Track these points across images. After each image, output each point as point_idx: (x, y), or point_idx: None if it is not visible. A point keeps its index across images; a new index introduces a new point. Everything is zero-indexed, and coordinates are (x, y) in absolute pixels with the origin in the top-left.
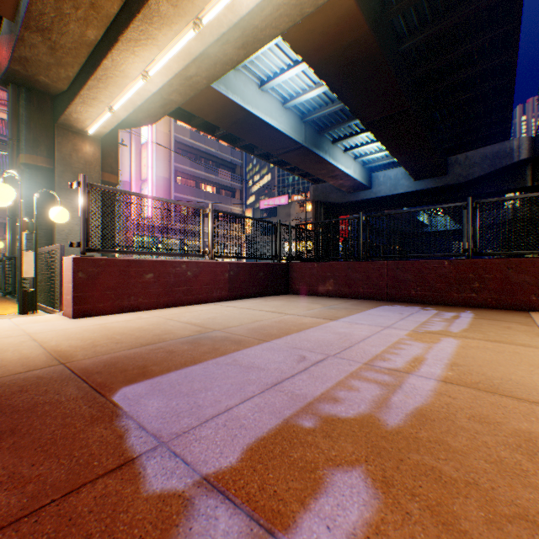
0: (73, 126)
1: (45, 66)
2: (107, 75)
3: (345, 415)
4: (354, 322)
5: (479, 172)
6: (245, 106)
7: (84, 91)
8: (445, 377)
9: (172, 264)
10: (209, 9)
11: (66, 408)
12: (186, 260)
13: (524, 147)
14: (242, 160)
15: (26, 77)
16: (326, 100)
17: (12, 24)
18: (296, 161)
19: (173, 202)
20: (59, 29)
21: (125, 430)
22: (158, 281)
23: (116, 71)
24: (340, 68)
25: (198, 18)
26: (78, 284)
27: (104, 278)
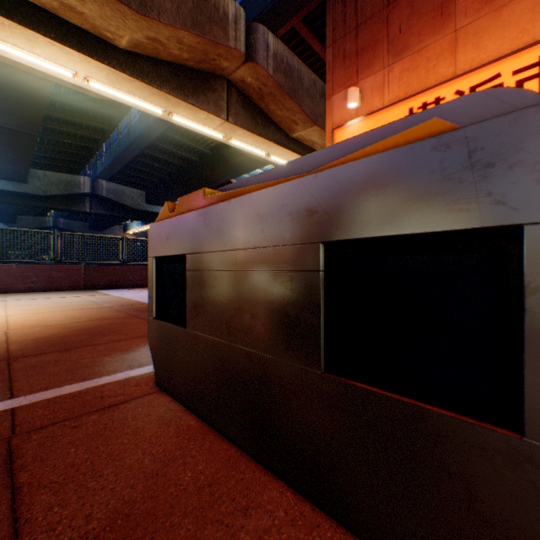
0: None
1: None
2: None
3: None
4: (122, 294)
5: (58, 191)
6: None
7: None
8: None
9: None
10: None
11: None
12: None
13: (89, 185)
14: None
15: None
16: None
17: None
18: None
19: None
20: None
21: None
22: None
23: None
24: (5, 86)
25: None
26: None
27: None
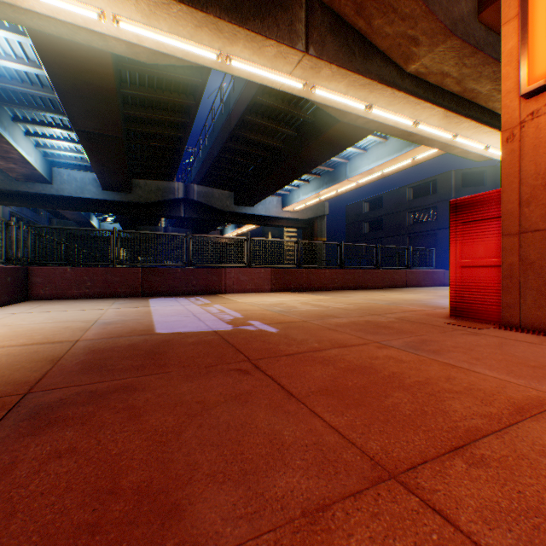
0: None
1: None
2: None
3: (232, 318)
4: (163, 306)
5: (156, 198)
6: None
7: None
8: (234, 311)
9: None
10: None
11: (161, 336)
12: None
13: (182, 190)
14: None
15: None
16: (25, 78)
17: None
18: None
19: None
20: None
21: (197, 331)
22: None
23: None
24: (76, 80)
25: None
26: None
27: None
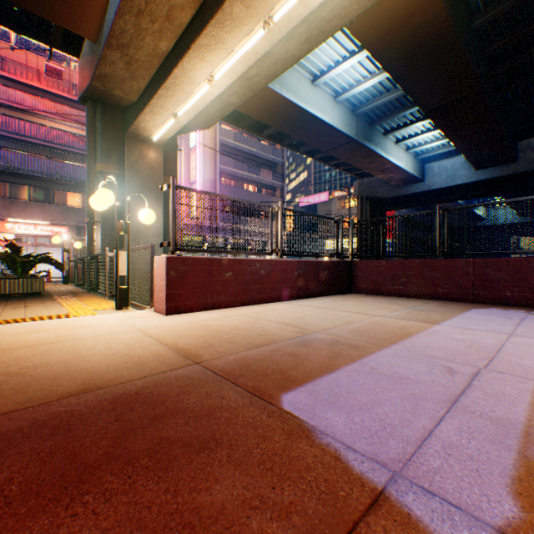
0: (140, 135)
1: (121, 80)
2: (175, 83)
3: None
4: (463, 326)
5: None
6: (298, 103)
7: (153, 100)
8: None
9: (247, 263)
10: (281, 5)
11: (245, 416)
12: (259, 259)
13: None
14: (282, 158)
15: (103, 92)
16: (380, 90)
17: (94, 46)
18: (345, 156)
19: (246, 201)
20: (136, 44)
21: (334, 451)
22: (236, 279)
23: (184, 78)
24: (405, 53)
25: (268, 16)
26: (170, 282)
27: (190, 276)
